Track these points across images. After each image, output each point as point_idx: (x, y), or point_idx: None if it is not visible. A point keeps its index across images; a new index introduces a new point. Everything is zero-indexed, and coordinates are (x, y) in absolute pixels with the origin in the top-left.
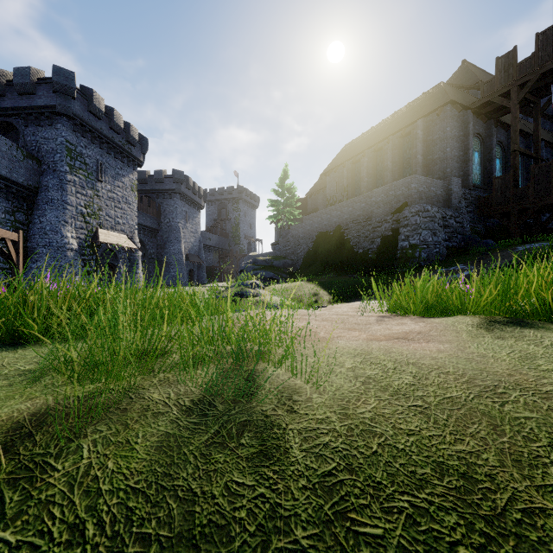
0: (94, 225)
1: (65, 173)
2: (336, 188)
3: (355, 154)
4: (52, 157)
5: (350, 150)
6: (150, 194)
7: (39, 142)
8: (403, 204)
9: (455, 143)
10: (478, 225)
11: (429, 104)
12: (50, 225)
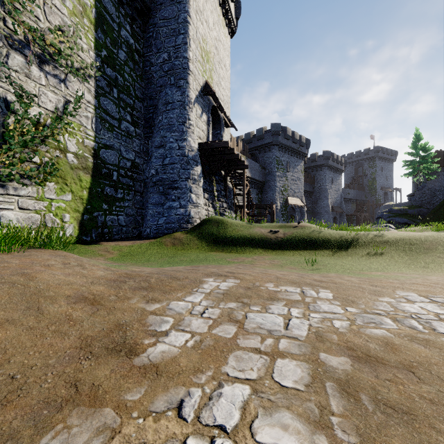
0: (285, 195)
1: (275, 172)
2: None
3: None
4: (270, 166)
5: None
6: (307, 170)
7: (264, 160)
8: None
9: None
10: None
11: None
12: (270, 198)
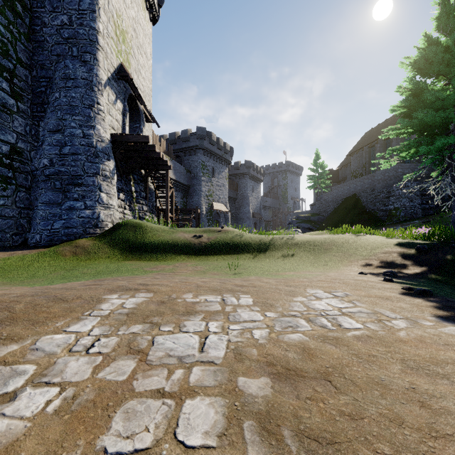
0: (211, 201)
1: (201, 176)
2: (358, 165)
3: (371, 141)
4: (195, 170)
5: (368, 138)
6: (231, 177)
7: (190, 163)
8: (393, 181)
9: None
10: None
11: None
12: (196, 202)
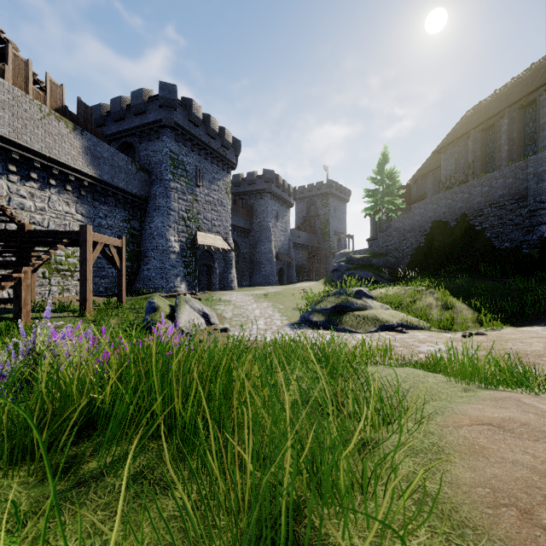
0: (193, 229)
1: (169, 181)
2: (455, 167)
3: (486, 117)
4: (159, 168)
5: (477, 115)
6: (243, 196)
7: (149, 155)
8: None
9: None
10: None
11: None
12: (157, 230)
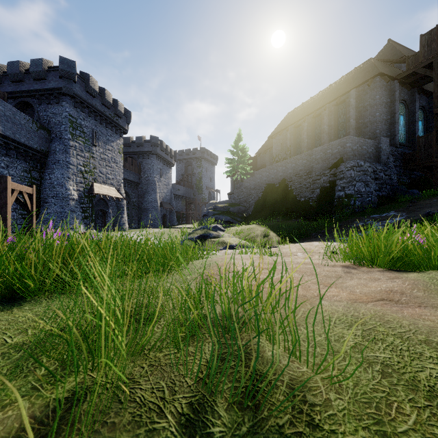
0: (90, 180)
1: (68, 140)
2: (281, 148)
3: (297, 120)
4: (58, 128)
5: (292, 117)
6: (133, 155)
7: (49, 116)
8: (339, 160)
9: (384, 109)
10: (403, 177)
11: (361, 76)
12: (57, 180)
